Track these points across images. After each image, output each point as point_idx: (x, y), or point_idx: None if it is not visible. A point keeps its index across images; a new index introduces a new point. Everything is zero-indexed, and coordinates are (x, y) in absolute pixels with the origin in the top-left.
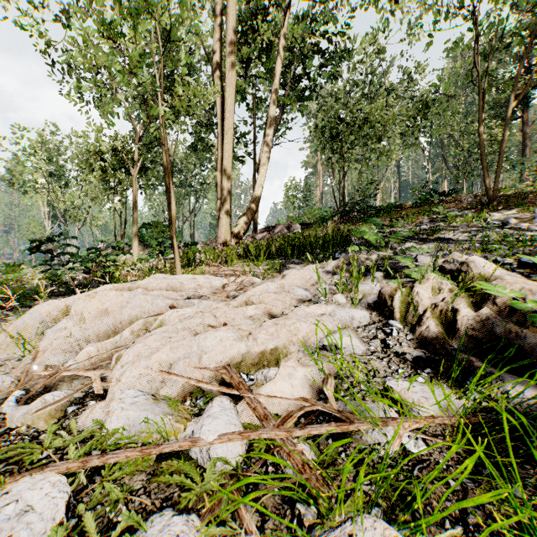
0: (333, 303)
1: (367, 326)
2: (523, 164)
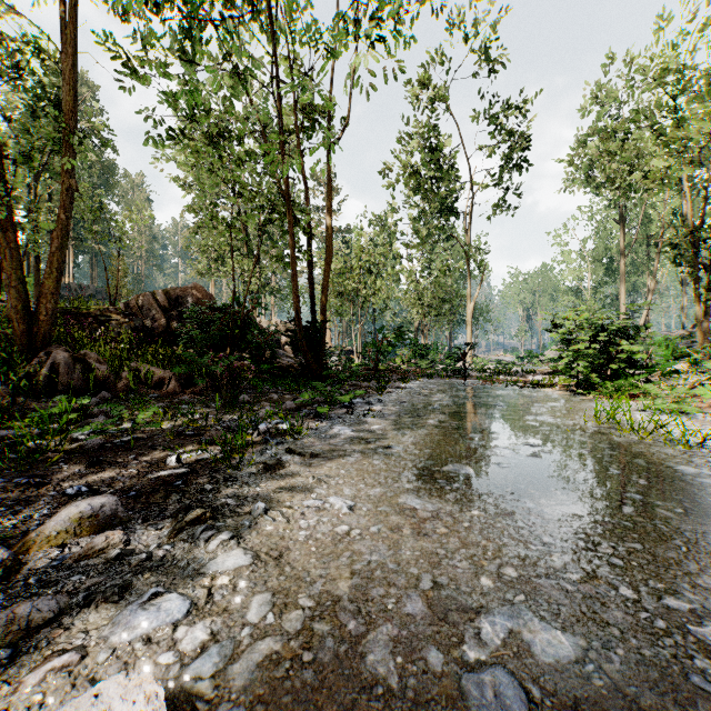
0: None
1: None
2: None
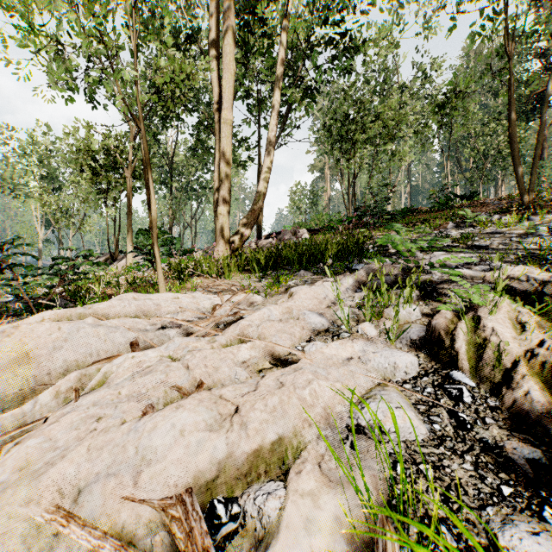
0: (359, 336)
1: (418, 380)
2: (542, 168)
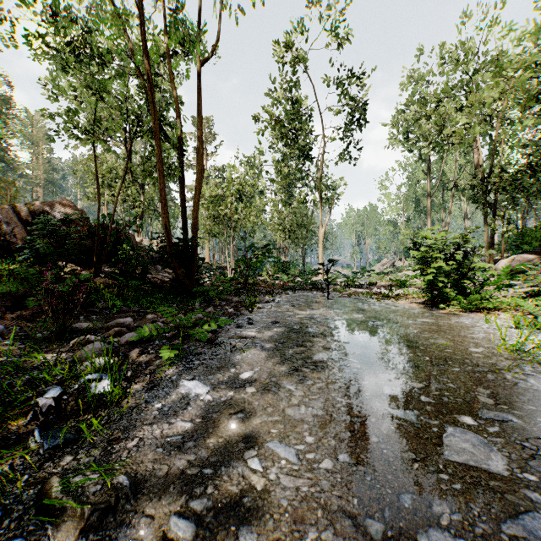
0: None
1: None
2: None
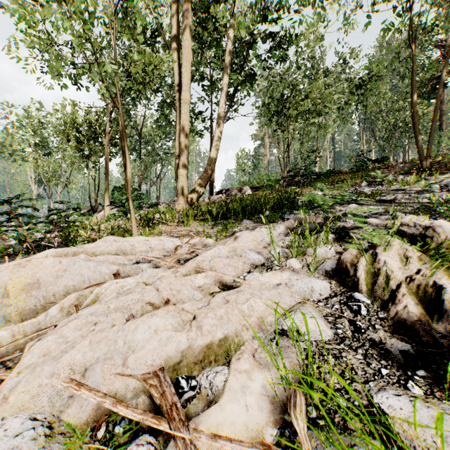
0: (287, 268)
1: (329, 300)
2: (441, 137)
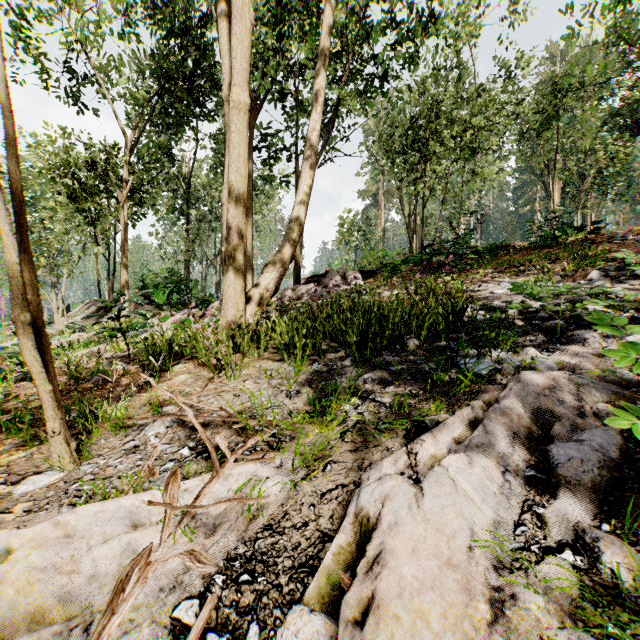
0: None
1: None
2: None
